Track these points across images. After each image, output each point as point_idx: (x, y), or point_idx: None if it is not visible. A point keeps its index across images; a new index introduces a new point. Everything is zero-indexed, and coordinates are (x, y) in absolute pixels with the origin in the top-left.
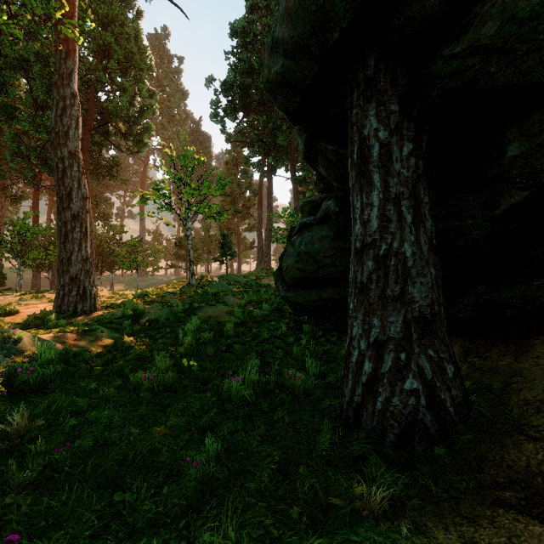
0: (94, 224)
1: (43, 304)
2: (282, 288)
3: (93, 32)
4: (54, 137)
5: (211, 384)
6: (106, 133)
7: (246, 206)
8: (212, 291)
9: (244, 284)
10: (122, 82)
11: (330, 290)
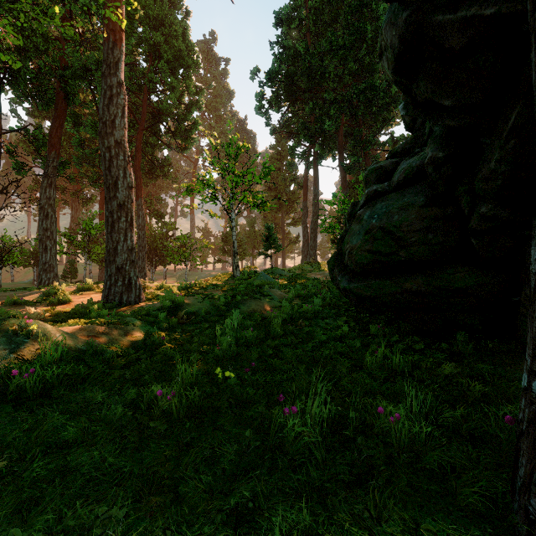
0: (151, 223)
1: (96, 294)
2: (342, 278)
3: (144, 34)
4: (102, 127)
5: (253, 411)
6: (158, 132)
7: (290, 200)
8: (256, 284)
9: (289, 277)
10: (171, 80)
11: (416, 278)
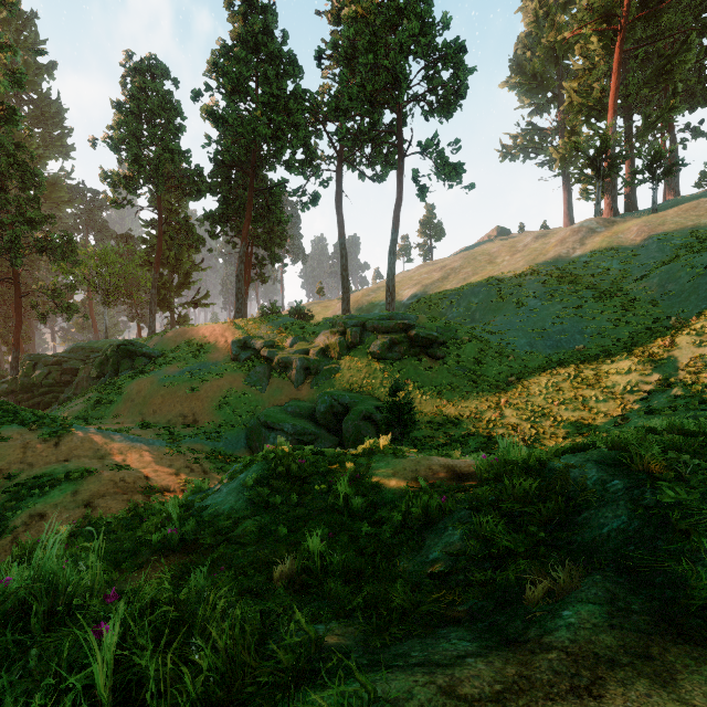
0: None
1: None
2: None
3: None
4: None
5: None
6: None
7: None
8: None
9: None
10: None
11: None
